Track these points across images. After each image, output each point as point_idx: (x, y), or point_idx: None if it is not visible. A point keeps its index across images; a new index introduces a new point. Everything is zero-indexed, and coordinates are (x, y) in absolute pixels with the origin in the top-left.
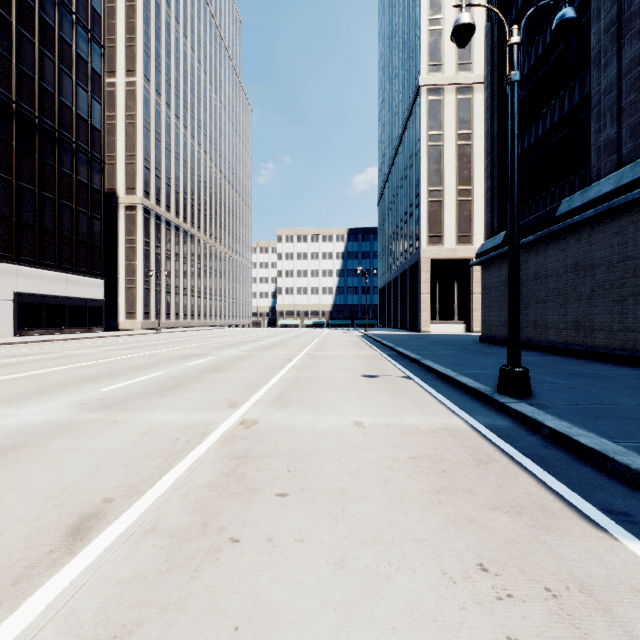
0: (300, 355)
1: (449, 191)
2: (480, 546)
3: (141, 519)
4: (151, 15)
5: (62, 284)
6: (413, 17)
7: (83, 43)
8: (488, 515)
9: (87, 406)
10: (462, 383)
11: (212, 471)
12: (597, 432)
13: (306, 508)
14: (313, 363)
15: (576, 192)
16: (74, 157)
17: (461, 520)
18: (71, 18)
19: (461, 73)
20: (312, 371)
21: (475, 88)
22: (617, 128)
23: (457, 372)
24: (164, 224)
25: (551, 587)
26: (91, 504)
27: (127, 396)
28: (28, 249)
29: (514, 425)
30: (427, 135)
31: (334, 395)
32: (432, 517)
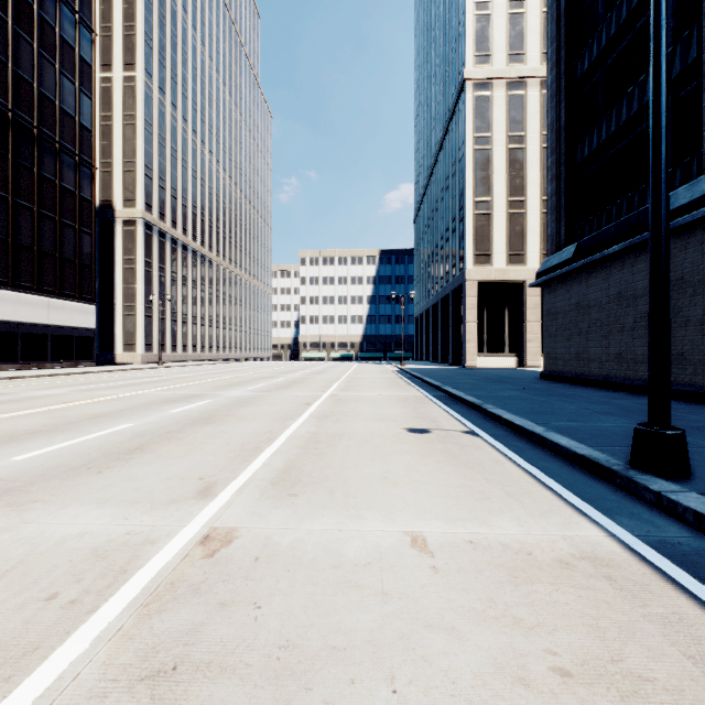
0: (323, 397)
1: (499, 202)
2: None
3: None
4: (153, 1)
5: (42, 310)
6: (456, 2)
7: (69, 26)
8: None
9: None
10: (561, 446)
11: None
12: None
13: None
14: (339, 409)
15: (677, 188)
16: (58, 160)
17: None
18: None
19: (512, 65)
20: (337, 422)
21: (529, 83)
22: None
23: (542, 425)
24: (169, 242)
25: None
26: None
27: (44, 472)
28: None
29: (704, 544)
30: (473, 137)
31: (370, 468)
32: None
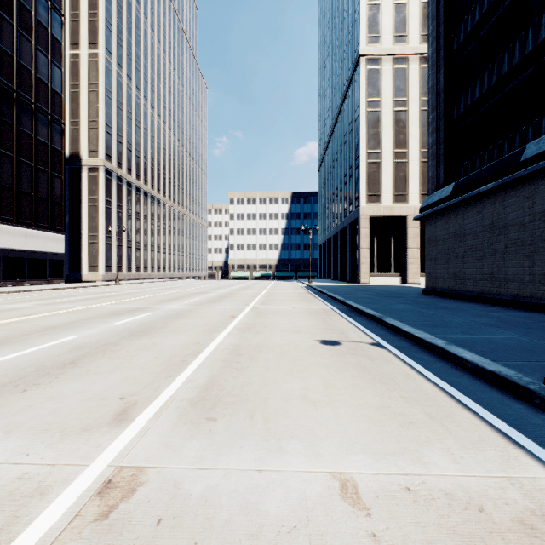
0: (246, 310)
1: (386, 153)
2: None
3: None
4: None
5: (21, 238)
6: None
7: (43, 10)
8: None
9: None
10: (467, 361)
11: None
12: None
13: None
14: (259, 321)
15: (542, 135)
16: (33, 118)
17: None
18: None
19: (397, 45)
20: (258, 334)
21: (410, 59)
22: None
23: (441, 338)
24: (125, 185)
25: None
26: None
27: None
28: None
29: None
30: (366, 101)
31: (289, 385)
32: None
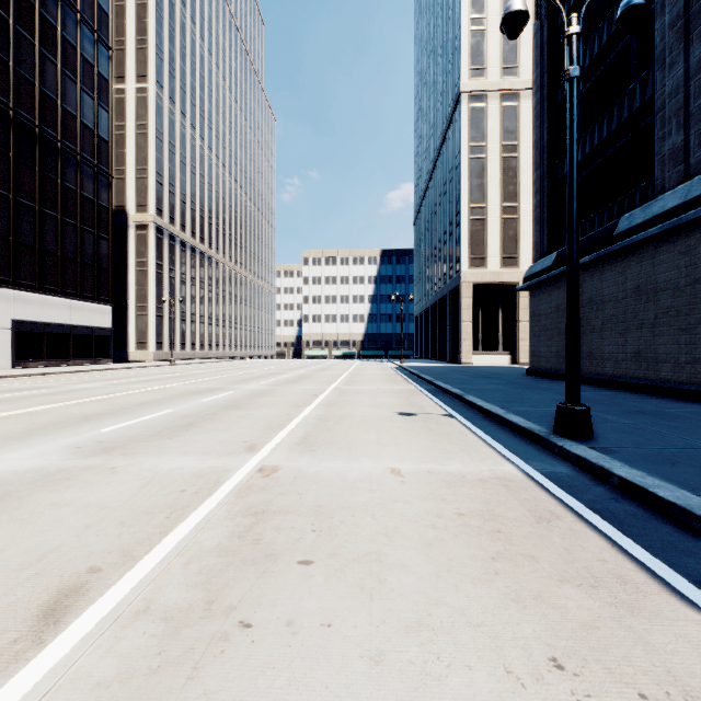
0: (328, 390)
1: (493, 208)
2: (551, 633)
3: (132, 595)
4: (164, 15)
5: (65, 311)
6: (453, 16)
7: (89, 45)
8: (557, 590)
9: (83, 450)
10: (512, 422)
11: (222, 531)
12: (676, 482)
13: (334, 580)
14: (343, 399)
15: (637, 208)
16: (79, 171)
17: (524, 597)
18: (75, 17)
19: (506, 78)
20: (342, 408)
21: (521, 95)
22: (684, 135)
23: (505, 410)
24: (179, 245)
25: (647, 693)
26: (73, 575)
27: (130, 438)
28: (27, 272)
29: (576, 473)
30: (469, 146)
31: (367, 436)
32: (488, 592)
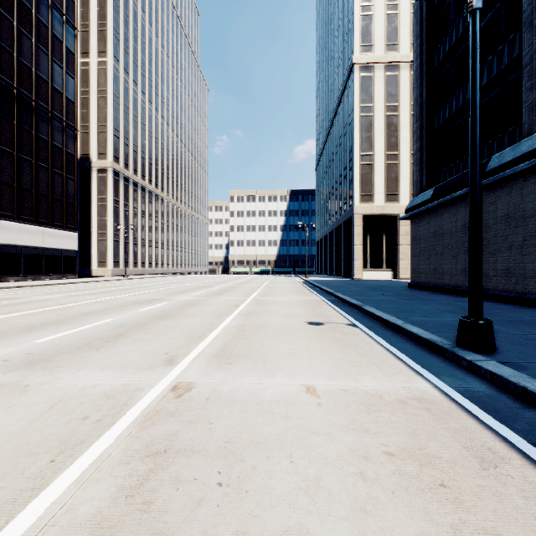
0: (247, 300)
1: (379, 156)
2: None
3: None
4: (120, 4)
5: (39, 236)
6: (347, 5)
7: (58, 25)
8: None
9: (8, 363)
10: (413, 333)
11: (109, 486)
12: None
13: None
14: (259, 309)
15: (505, 148)
16: (50, 125)
17: None
18: (47, 2)
19: (389, 53)
20: (258, 318)
21: (401, 66)
22: None
23: (402, 320)
24: (132, 185)
25: None
26: None
27: (60, 349)
28: (7, 205)
29: (493, 391)
30: (359, 107)
31: (280, 347)
32: None
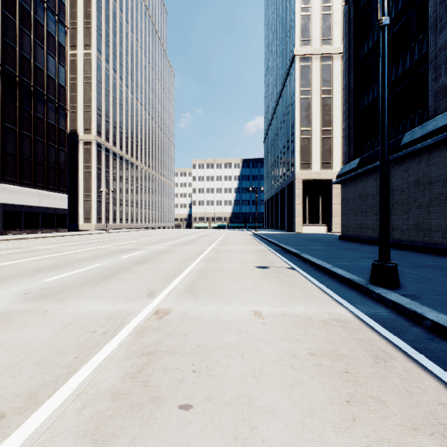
0: (208, 250)
1: (315, 131)
2: None
3: None
4: (102, 6)
5: (36, 197)
6: (289, 6)
7: (52, 24)
8: (413, 440)
9: (28, 295)
10: (338, 274)
11: (118, 372)
12: None
13: (210, 429)
14: (218, 256)
15: (416, 127)
16: (45, 106)
17: None
18: (43, 5)
19: (324, 46)
20: (217, 263)
21: (334, 57)
22: None
23: (331, 264)
24: (111, 155)
25: None
26: None
27: (65, 286)
28: (11, 172)
29: (393, 315)
30: (300, 90)
31: (235, 284)
32: (351, 444)
